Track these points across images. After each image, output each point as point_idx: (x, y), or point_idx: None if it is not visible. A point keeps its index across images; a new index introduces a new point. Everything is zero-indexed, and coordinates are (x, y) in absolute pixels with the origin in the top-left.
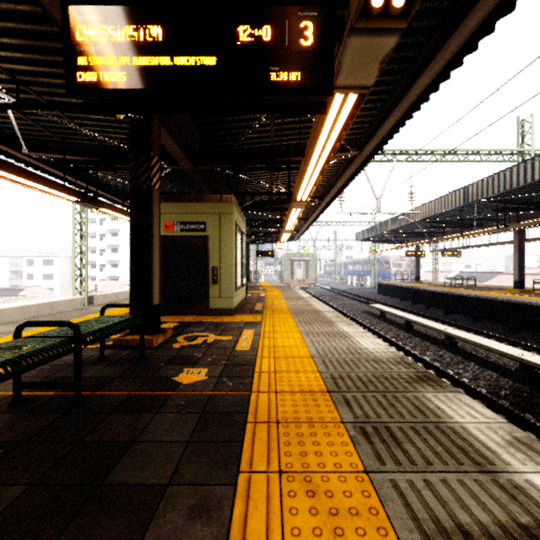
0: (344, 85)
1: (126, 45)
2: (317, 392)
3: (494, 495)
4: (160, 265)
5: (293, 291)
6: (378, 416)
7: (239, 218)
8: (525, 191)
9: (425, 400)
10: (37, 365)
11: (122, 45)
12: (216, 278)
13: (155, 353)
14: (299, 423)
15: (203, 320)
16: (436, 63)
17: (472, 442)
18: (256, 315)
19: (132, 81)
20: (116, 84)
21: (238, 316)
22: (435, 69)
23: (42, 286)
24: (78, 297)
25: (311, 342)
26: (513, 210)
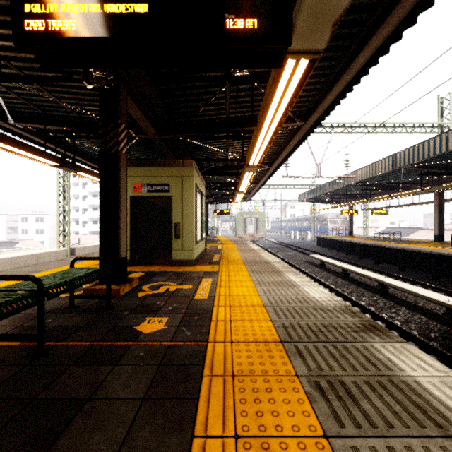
0: (297, 50)
1: None
2: (271, 342)
3: None
4: (130, 221)
5: (245, 244)
6: (331, 368)
7: (199, 180)
8: (445, 158)
9: (375, 351)
10: None
11: None
12: (178, 233)
13: (121, 301)
14: (255, 376)
15: (167, 270)
16: (377, 38)
17: (429, 399)
18: (213, 266)
19: (81, 29)
20: (66, 33)
21: (198, 267)
22: (376, 44)
23: (34, 239)
24: (61, 249)
25: (263, 290)
26: (435, 174)
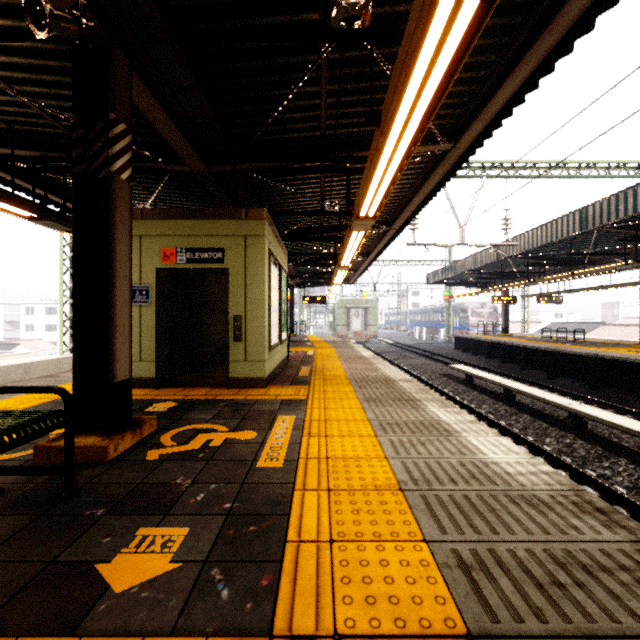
0: None
1: None
2: (443, 638)
3: None
4: (156, 312)
5: (350, 348)
6: None
7: (275, 245)
8: None
9: None
10: None
11: None
12: (239, 333)
13: (105, 475)
14: None
15: (218, 396)
16: None
17: None
18: (299, 388)
19: None
20: None
21: (272, 389)
22: None
23: (44, 339)
24: (66, 356)
25: (392, 445)
26: None
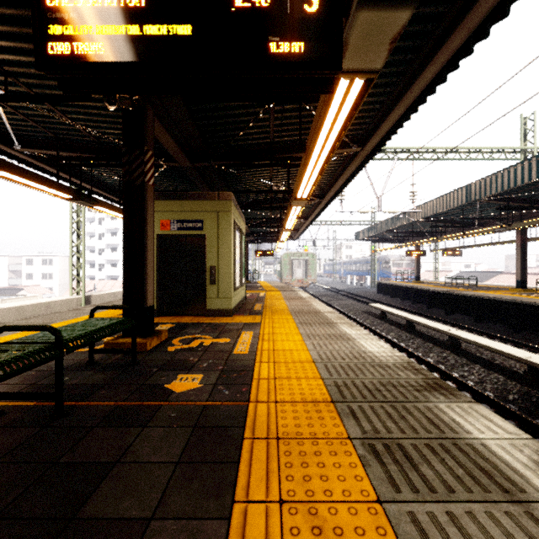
0: (350, 69)
1: (104, 11)
2: (320, 402)
3: (531, 533)
4: (156, 264)
5: (292, 291)
6: (388, 431)
7: (237, 216)
8: (529, 189)
9: (438, 411)
10: (9, 376)
11: (100, 11)
12: (214, 278)
13: (148, 357)
14: (302, 439)
15: (201, 321)
16: (444, 52)
17: (497, 463)
18: (255, 316)
19: (111, 53)
20: (93, 57)
21: (236, 317)
22: (443, 58)
23: (41, 285)
24: (74, 297)
25: (313, 345)
26: (516, 209)
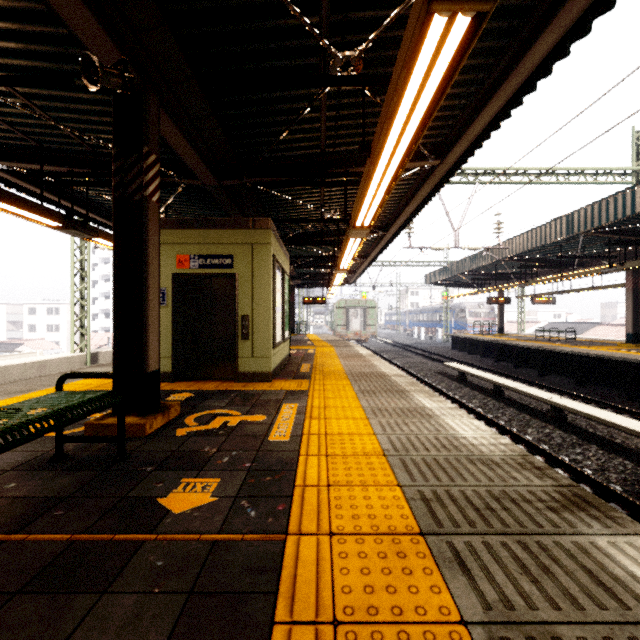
0: None
1: None
2: (403, 535)
3: None
4: (172, 313)
5: (349, 347)
6: (529, 602)
7: (279, 251)
8: None
9: (601, 555)
10: None
11: None
12: (247, 331)
13: (146, 446)
14: (379, 624)
15: (229, 388)
16: (571, 8)
17: None
18: (301, 382)
19: None
20: None
21: (277, 383)
22: (568, 19)
23: (46, 339)
24: (77, 354)
25: (381, 425)
26: (630, 244)
